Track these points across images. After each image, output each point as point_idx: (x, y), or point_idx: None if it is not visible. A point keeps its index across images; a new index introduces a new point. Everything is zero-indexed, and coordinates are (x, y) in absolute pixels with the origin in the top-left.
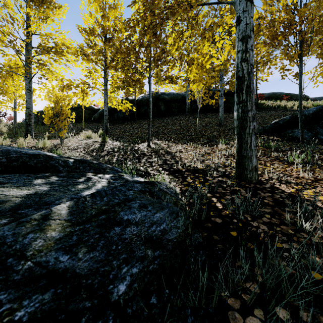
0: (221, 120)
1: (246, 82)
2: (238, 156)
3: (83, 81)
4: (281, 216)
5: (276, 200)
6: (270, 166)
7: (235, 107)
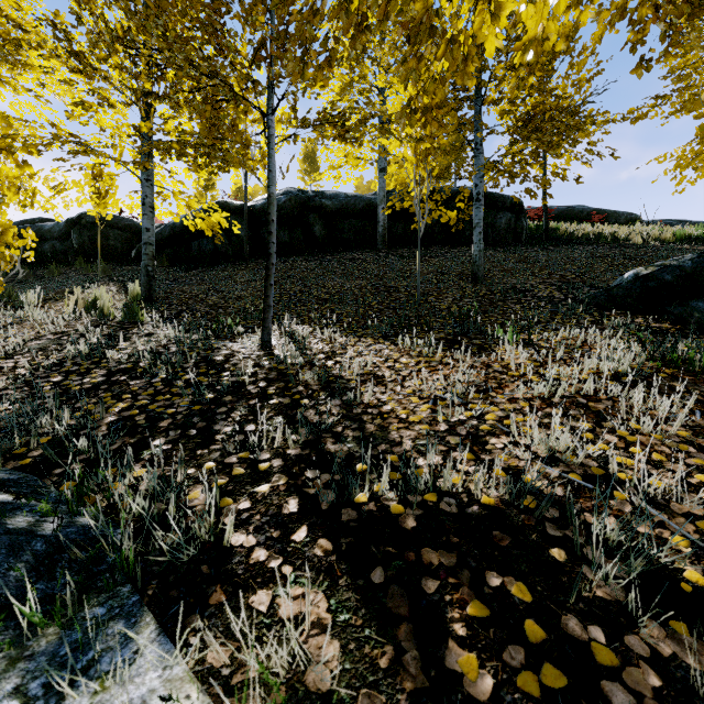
0: (477, 266)
1: None
2: None
3: (59, 131)
4: None
5: None
6: None
7: None
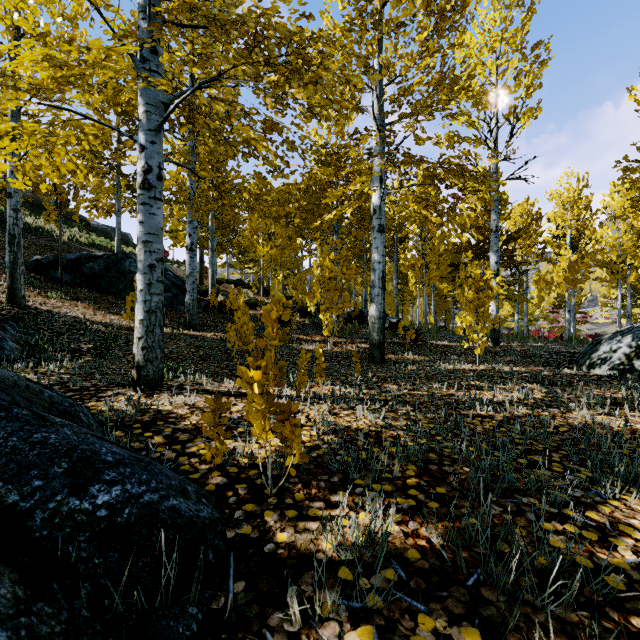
0: None
1: (17, 239)
2: (11, 288)
3: None
4: (41, 315)
5: (39, 312)
6: (34, 298)
7: (7, 253)
